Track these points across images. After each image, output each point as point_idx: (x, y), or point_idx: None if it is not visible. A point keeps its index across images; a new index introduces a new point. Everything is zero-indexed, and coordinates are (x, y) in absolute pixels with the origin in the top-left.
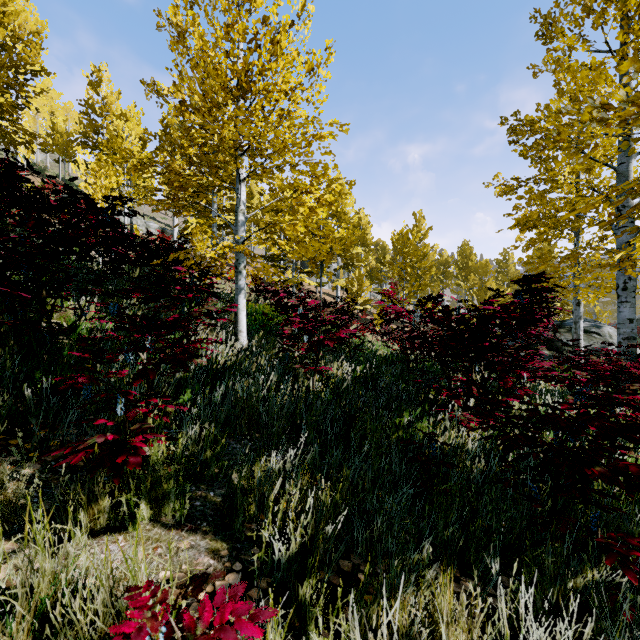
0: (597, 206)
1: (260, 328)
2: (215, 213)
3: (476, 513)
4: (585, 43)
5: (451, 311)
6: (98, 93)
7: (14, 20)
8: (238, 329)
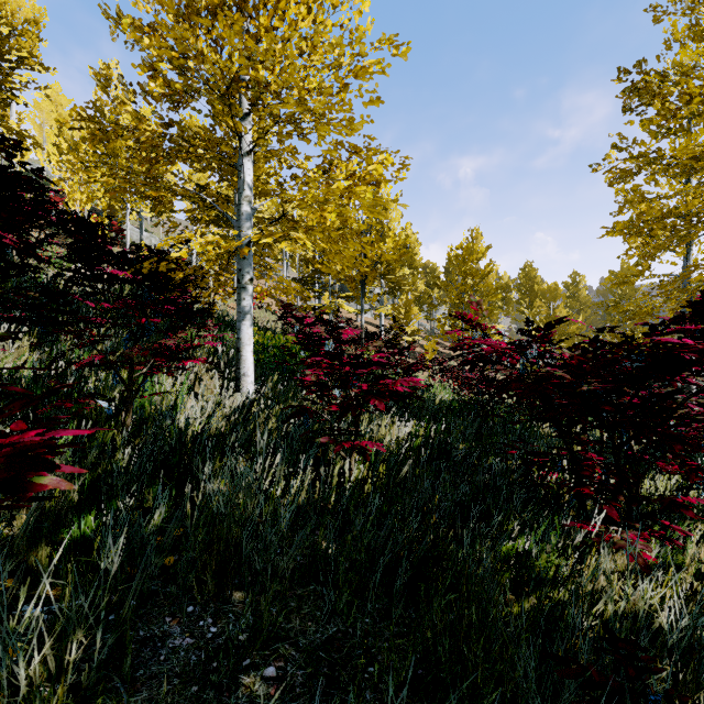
0: None
1: (280, 367)
2: None
3: None
4: None
5: (600, 347)
6: (108, 94)
7: None
8: (241, 372)
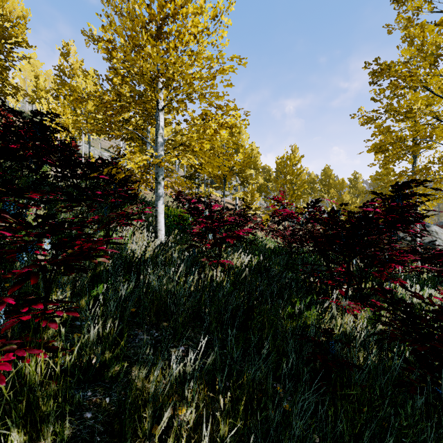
0: (431, 136)
1: (177, 227)
2: (149, 145)
3: (388, 428)
4: (430, 5)
5: (336, 213)
6: (67, 61)
7: (3, 5)
8: (157, 228)
